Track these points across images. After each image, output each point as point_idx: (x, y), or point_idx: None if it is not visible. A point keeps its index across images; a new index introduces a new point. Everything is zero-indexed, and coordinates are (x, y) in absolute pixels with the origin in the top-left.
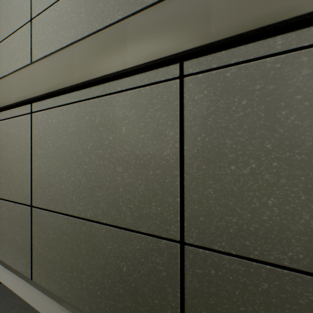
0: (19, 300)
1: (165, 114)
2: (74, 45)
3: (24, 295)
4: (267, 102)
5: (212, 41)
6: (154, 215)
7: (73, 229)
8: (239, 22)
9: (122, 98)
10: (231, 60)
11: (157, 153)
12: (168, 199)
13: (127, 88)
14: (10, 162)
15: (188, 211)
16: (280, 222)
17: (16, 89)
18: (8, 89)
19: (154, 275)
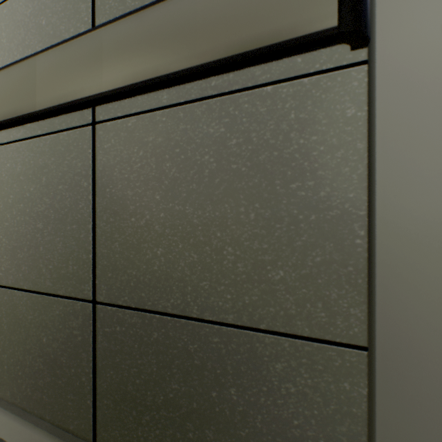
0: None
1: (80, 163)
2: None
3: None
4: (157, 154)
5: (103, 91)
6: (71, 275)
7: None
8: (122, 75)
9: (42, 143)
10: (132, 110)
11: (74, 206)
12: (83, 256)
13: (47, 132)
14: None
15: (99, 268)
16: (166, 271)
17: None
18: None
19: (71, 341)
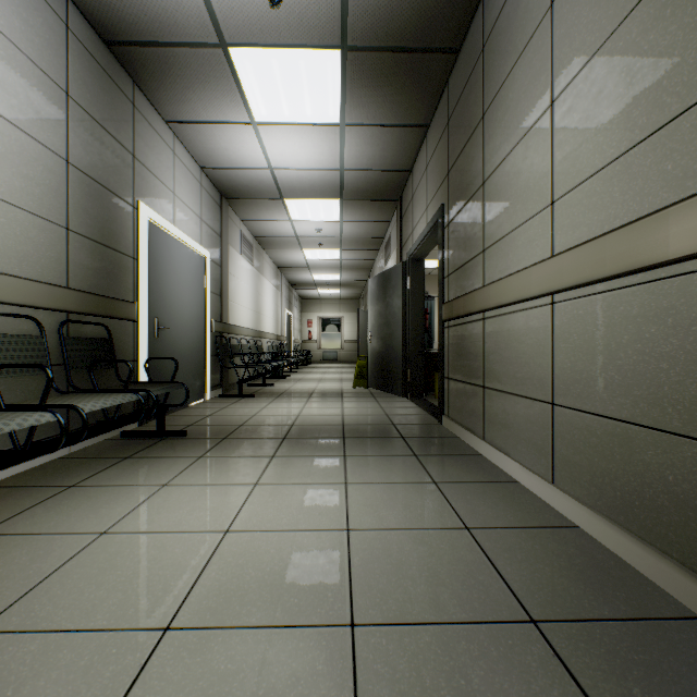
0: (539, 499)
1: None
2: (605, 236)
3: (544, 496)
4: None
5: None
6: None
7: (603, 431)
8: None
9: (666, 286)
10: None
11: None
12: None
13: (673, 274)
14: (526, 356)
15: None
16: None
17: (537, 282)
18: (528, 282)
19: None
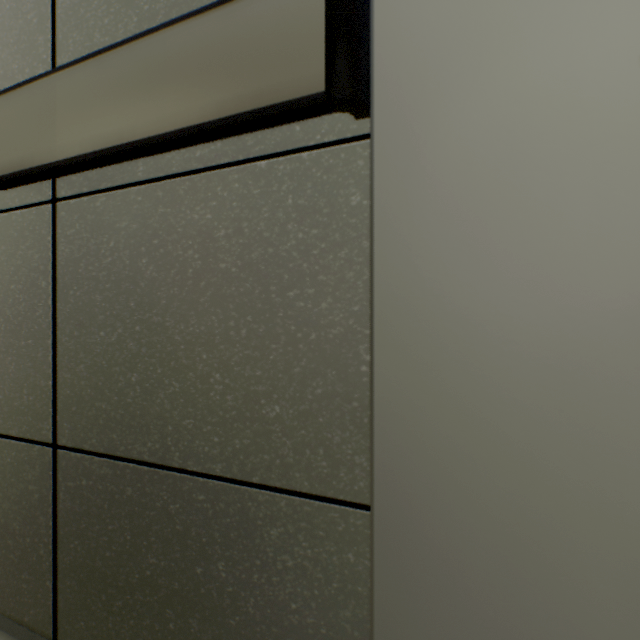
0: None
1: (38, 254)
2: None
3: None
4: (132, 246)
5: (57, 160)
6: (27, 409)
7: None
8: (80, 139)
9: None
10: (101, 185)
11: (30, 314)
12: (41, 383)
13: None
14: None
15: (61, 399)
16: (142, 405)
17: None
18: None
19: (26, 500)
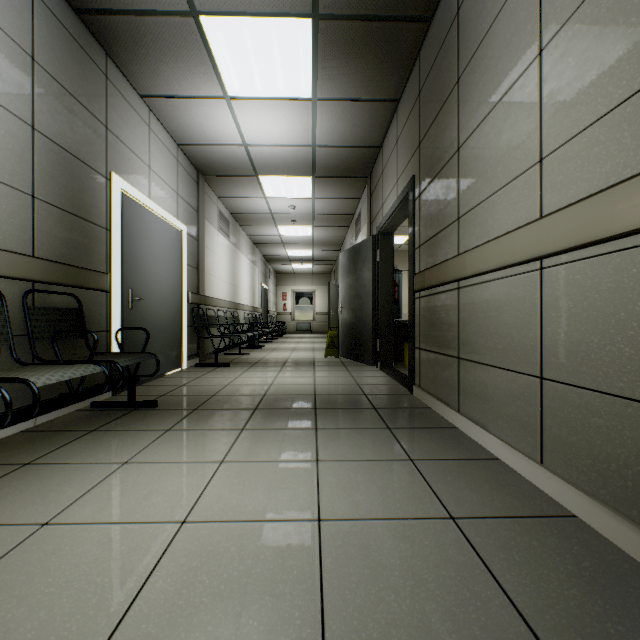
0: (526, 480)
1: None
2: (614, 188)
3: (531, 477)
4: None
5: None
6: None
7: (608, 410)
8: None
9: None
10: None
11: None
12: None
13: None
14: (509, 326)
15: None
16: None
17: (524, 246)
18: (512, 247)
19: None
